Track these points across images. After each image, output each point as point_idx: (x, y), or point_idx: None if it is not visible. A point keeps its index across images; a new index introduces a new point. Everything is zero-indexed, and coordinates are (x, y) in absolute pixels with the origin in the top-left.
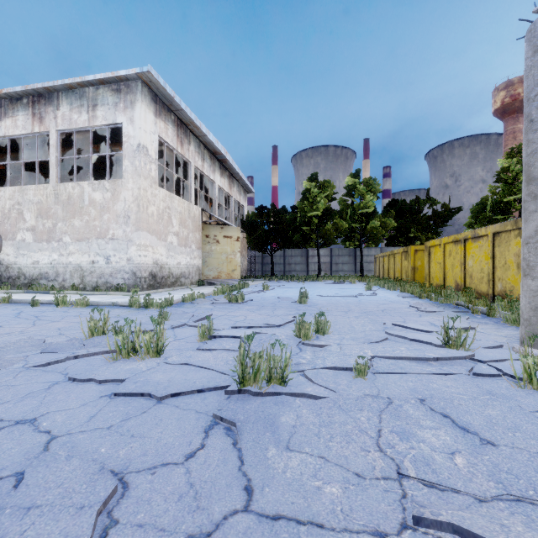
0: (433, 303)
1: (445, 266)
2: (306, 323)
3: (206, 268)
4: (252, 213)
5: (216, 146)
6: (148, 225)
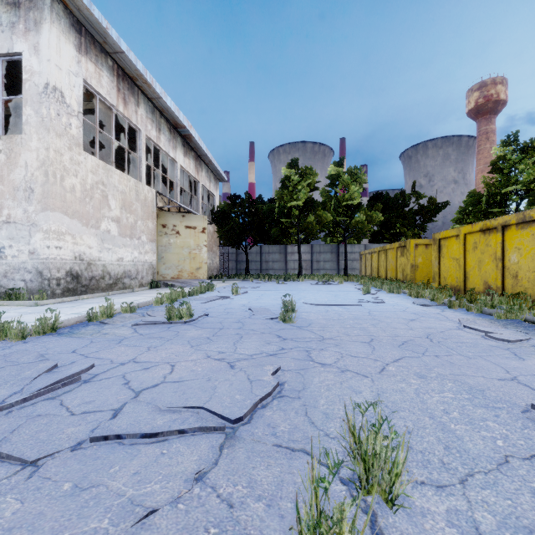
0: (490, 320)
1: (465, 262)
2: (342, 509)
3: (162, 266)
4: (224, 204)
5: (176, 115)
6: (64, 204)
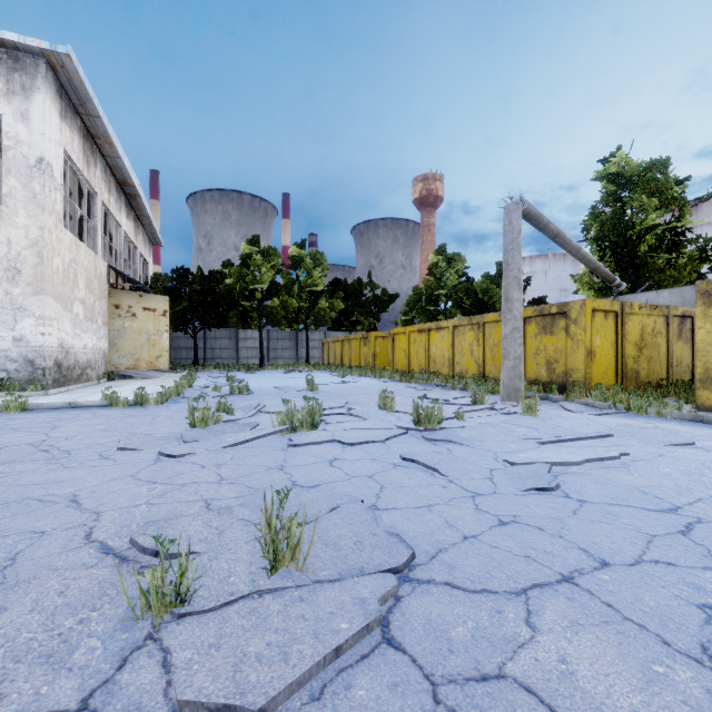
0: (419, 385)
1: (410, 352)
2: (387, 398)
3: (115, 354)
4: (165, 276)
5: (130, 175)
6: (53, 287)
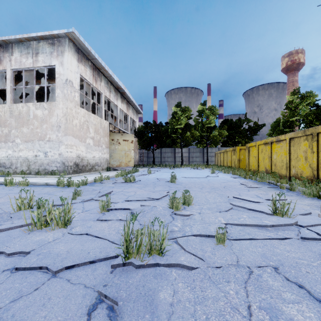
0: (254, 182)
1: (258, 158)
2: (176, 198)
3: (112, 160)
4: (141, 126)
5: (118, 83)
6: (73, 132)
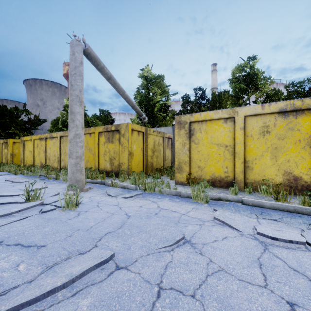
0: (25, 177)
1: (34, 153)
2: None
3: None
4: None
5: None
6: None
